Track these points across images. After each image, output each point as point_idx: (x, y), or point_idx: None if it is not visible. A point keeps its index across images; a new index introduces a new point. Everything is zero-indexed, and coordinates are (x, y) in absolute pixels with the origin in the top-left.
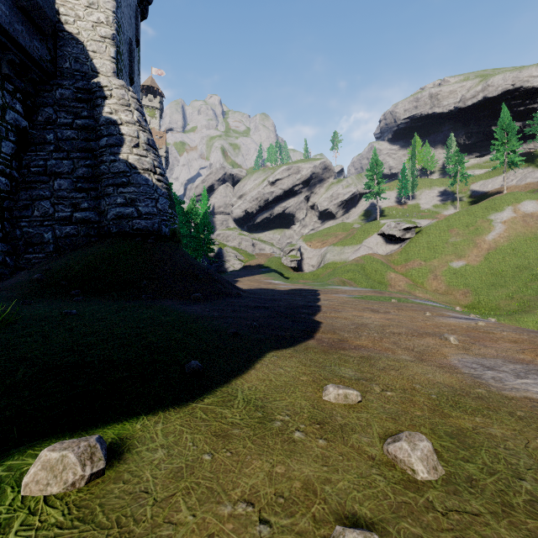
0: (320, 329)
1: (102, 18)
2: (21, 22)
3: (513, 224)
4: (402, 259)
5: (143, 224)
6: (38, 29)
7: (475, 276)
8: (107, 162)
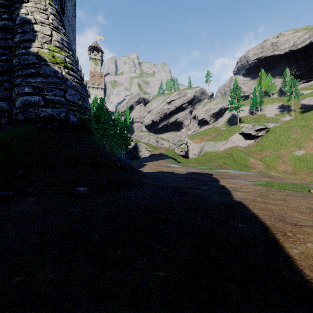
0: None
1: None
2: None
3: None
4: (257, 149)
5: (49, 112)
6: None
7: None
8: (19, 56)
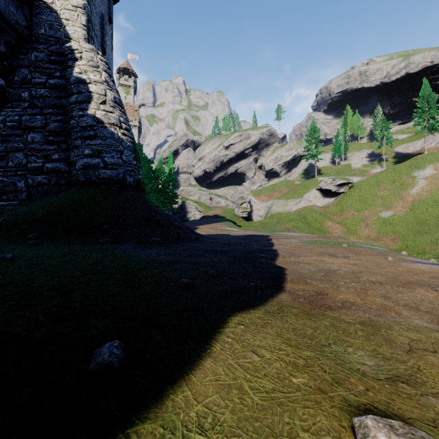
0: (287, 278)
1: None
2: None
3: (434, 180)
4: (337, 210)
5: (108, 174)
6: None
7: (402, 224)
8: (76, 117)
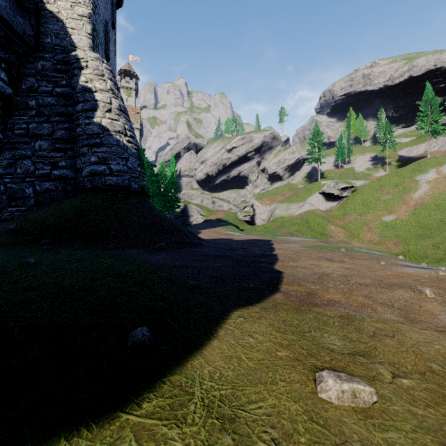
0: (284, 280)
1: None
2: None
3: (436, 184)
4: (340, 214)
5: (114, 181)
6: (21, 6)
7: (404, 228)
8: (82, 125)
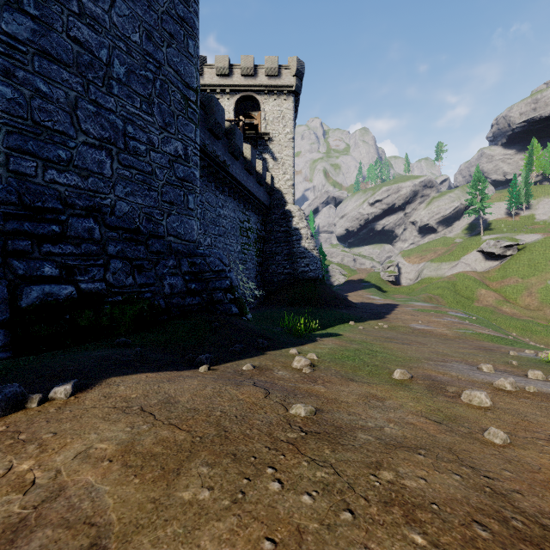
0: (384, 318)
1: (289, 177)
2: (266, 196)
3: None
4: (498, 276)
5: (312, 275)
6: (269, 195)
7: None
8: (296, 248)
